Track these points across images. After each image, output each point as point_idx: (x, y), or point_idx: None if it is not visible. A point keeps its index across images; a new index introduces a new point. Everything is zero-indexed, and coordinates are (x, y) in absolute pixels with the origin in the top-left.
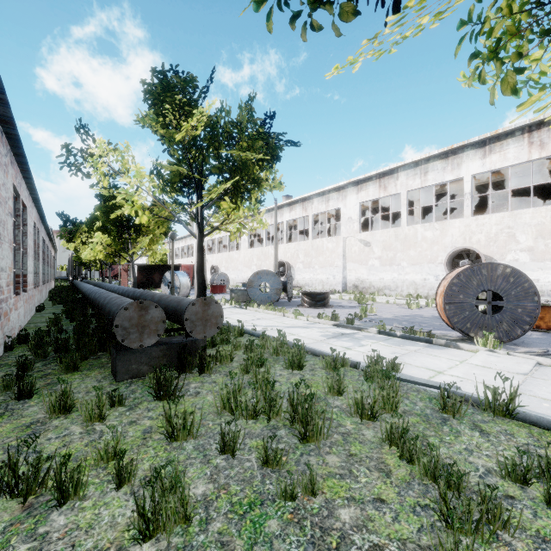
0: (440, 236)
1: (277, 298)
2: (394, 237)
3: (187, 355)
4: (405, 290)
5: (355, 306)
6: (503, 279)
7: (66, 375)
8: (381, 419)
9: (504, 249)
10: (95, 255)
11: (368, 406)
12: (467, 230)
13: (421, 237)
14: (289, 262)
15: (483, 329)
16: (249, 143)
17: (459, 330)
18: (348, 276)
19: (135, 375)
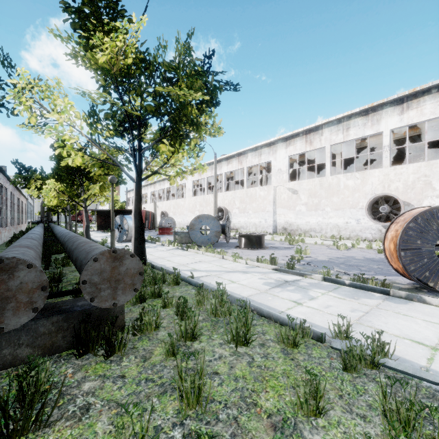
0: (361, 184)
1: (216, 240)
2: (319, 185)
3: (90, 330)
4: (329, 232)
5: (288, 248)
6: None
7: None
8: None
9: (420, 195)
10: (49, 200)
11: None
12: (386, 178)
13: (343, 185)
14: (227, 207)
15: None
16: (187, 83)
17: (416, 278)
18: (278, 220)
19: (8, 364)
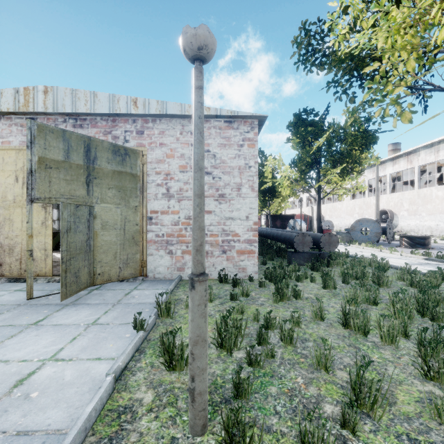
0: None
1: (376, 239)
2: None
3: (320, 259)
4: None
5: None
6: None
7: (270, 262)
8: None
9: None
10: None
11: (416, 282)
12: None
13: None
14: (392, 210)
15: None
16: (352, 139)
17: None
18: None
19: (298, 264)
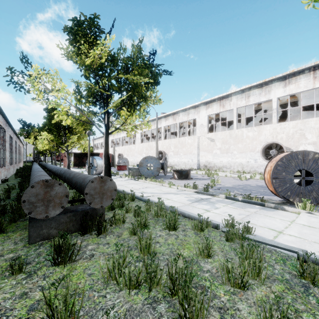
0: (257, 135)
1: (158, 173)
2: (229, 136)
3: (88, 221)
4: (236, 168)
5: (207, 179)
6: (313, 162)
7: None
8: (250, 287)
9: (297, 143)
10: (43, 146)
11: (238, 276)
12: (275, 131)
13: (245, 136)
14: (165, 151)
15: (299, 196)
16: (139, 71)
17: (282, 196)
18: (200, 160)
19: (46, 238)
